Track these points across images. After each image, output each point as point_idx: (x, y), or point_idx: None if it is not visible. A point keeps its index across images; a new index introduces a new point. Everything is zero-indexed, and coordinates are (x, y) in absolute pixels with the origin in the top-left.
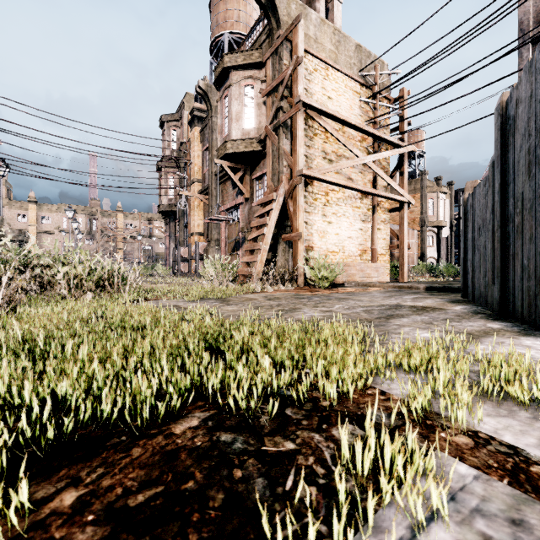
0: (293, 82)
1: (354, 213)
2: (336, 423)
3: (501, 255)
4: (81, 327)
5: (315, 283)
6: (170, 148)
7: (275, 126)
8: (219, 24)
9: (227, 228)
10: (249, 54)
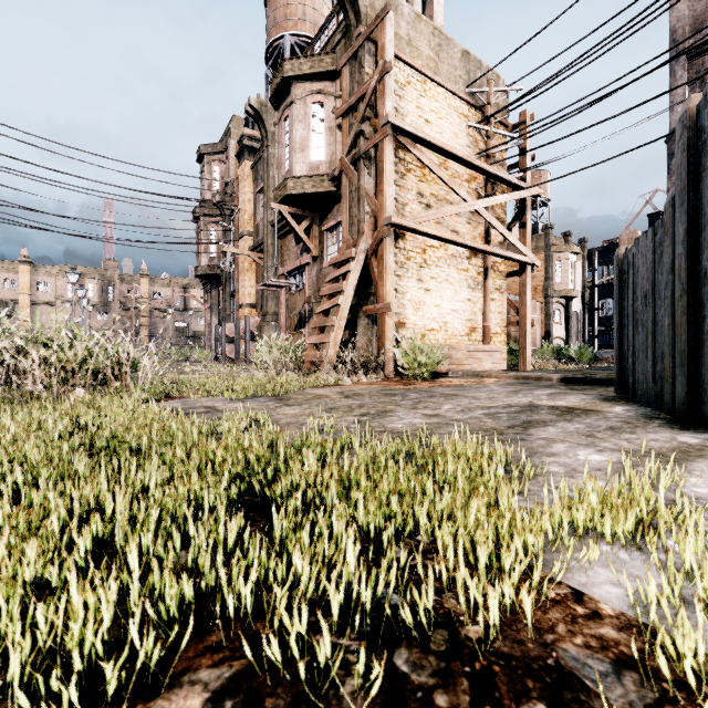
0: (378, 97)
1: (460, 278)
2: (510, 699)
3: (689, 333)
4: (32, 453)
5: (410, 372)
6: (212, 189)
7: (354, 157)
8: (278, 22)
9: (288, 297)
10: (318, 60)
